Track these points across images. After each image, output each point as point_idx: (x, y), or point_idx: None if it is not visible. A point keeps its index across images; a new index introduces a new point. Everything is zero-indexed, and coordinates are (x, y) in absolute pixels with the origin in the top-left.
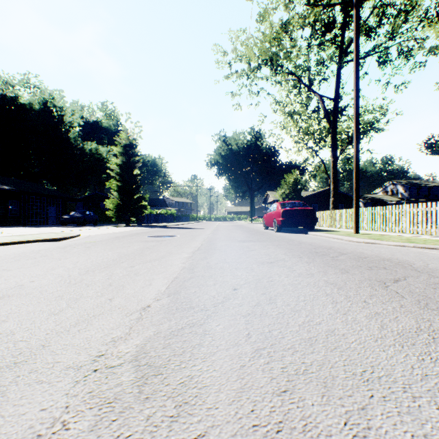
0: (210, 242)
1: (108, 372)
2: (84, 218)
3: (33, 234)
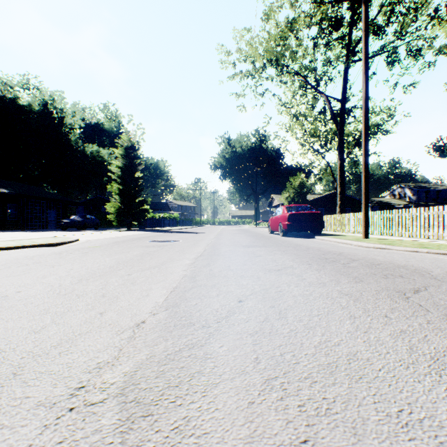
0: (214, 247)
1: (86, 411)
2: (84, 222)
3: (30, 239)
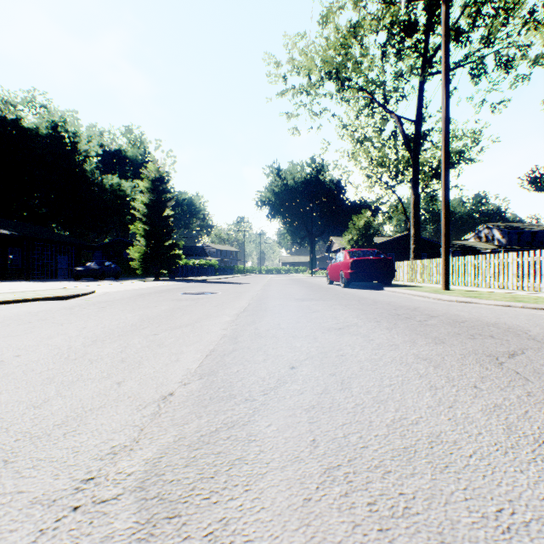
0: (260, 301)
1: (94, 511)
2: (102, 270)
3: (35, 291)
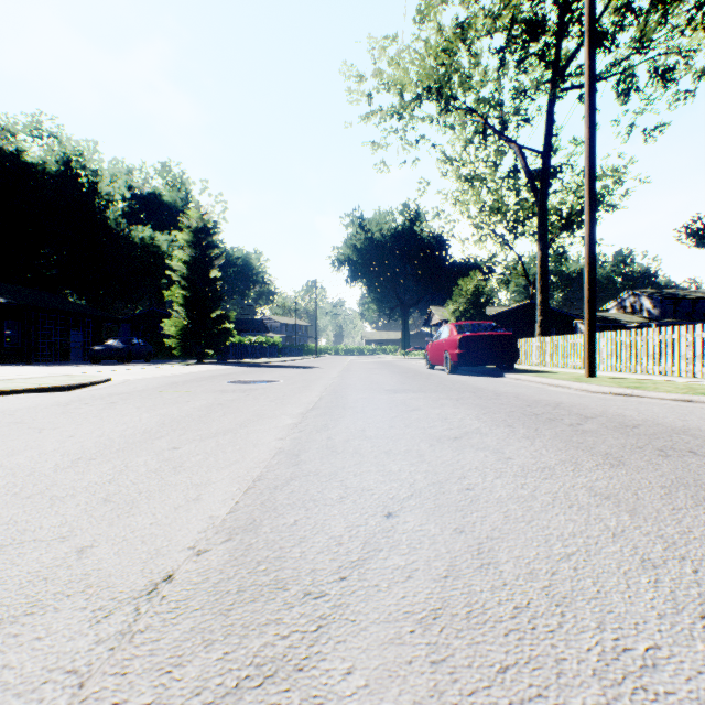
0: (337, 393)
1: None
2: (128, 350)
3: (28, 379)
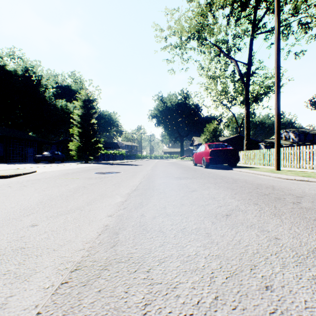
0: (149, 179)
1: None
2: (53, 157)
3: None
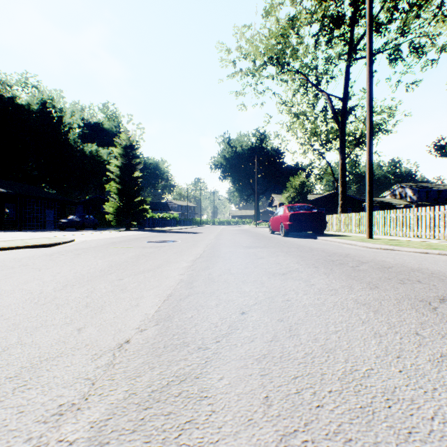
0: (214, 248)
1: None
2: (82, 222)
3: (24, 240)
